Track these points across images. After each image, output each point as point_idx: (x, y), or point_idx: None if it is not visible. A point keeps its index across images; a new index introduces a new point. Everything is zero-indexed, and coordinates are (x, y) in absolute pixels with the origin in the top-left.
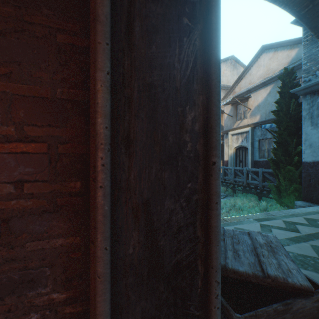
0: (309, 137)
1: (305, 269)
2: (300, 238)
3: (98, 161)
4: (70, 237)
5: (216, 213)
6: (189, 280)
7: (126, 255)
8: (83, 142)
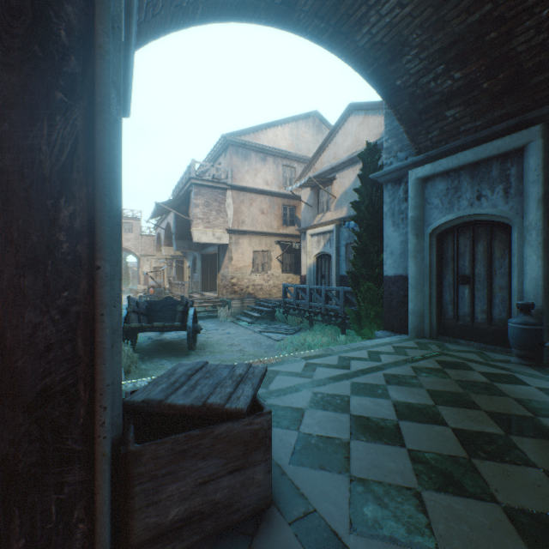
0: (391, 242)
1: (324, 410)
2: (345, 375)
3: None
4: None
5: (102, 326)
6: (66, 408)
7: None
8: None
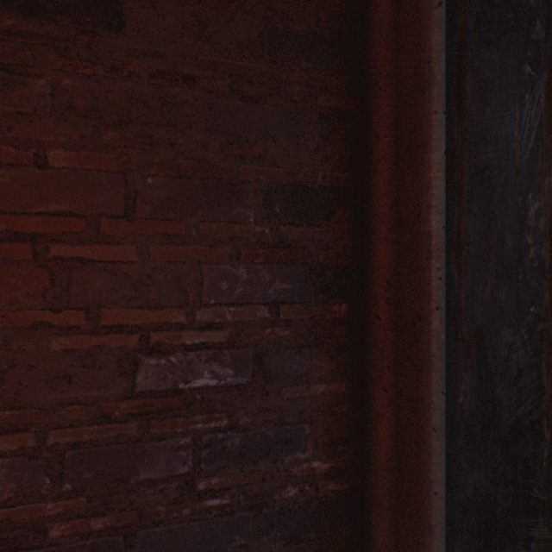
0: None
1: None
2: None
3: (434, 273)
4: (333, 383)
5: None
6: (531, 448)
7: (455, 406)
8: (349, 247)
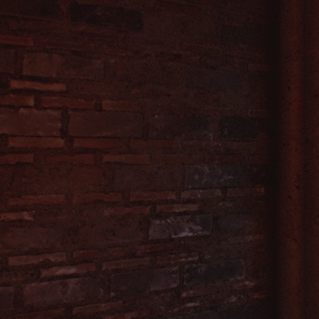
0: None
1: None
2: None
3: None
4: (256, 234)
5: None
6: None
7: None
8: (265, 153)
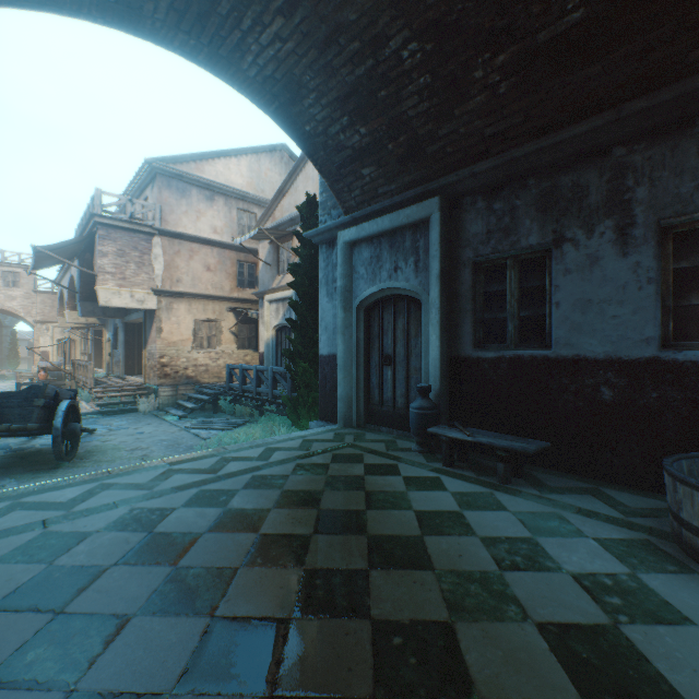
0: (326, 315)
1: (120, 531)
2: (201, 482)
3: None
4: None
5: None
6: None
7: None
8: None
